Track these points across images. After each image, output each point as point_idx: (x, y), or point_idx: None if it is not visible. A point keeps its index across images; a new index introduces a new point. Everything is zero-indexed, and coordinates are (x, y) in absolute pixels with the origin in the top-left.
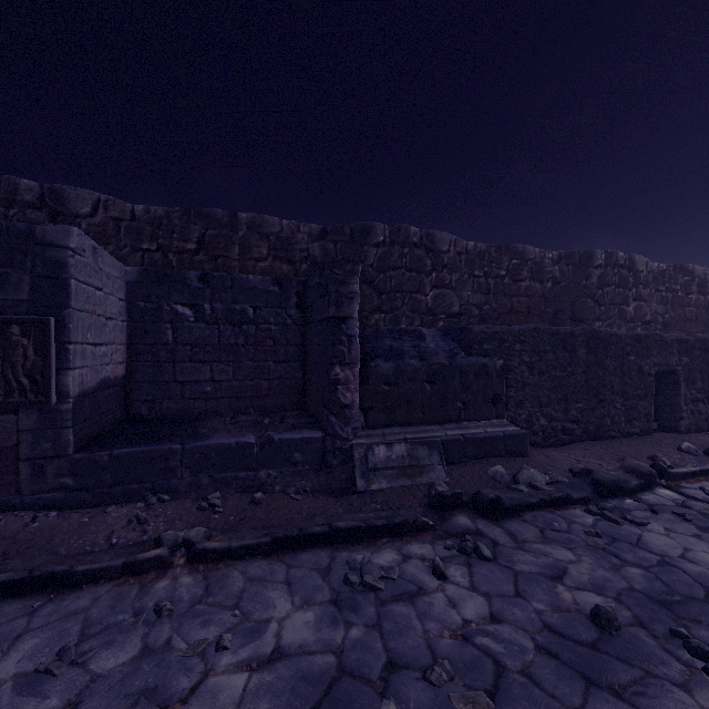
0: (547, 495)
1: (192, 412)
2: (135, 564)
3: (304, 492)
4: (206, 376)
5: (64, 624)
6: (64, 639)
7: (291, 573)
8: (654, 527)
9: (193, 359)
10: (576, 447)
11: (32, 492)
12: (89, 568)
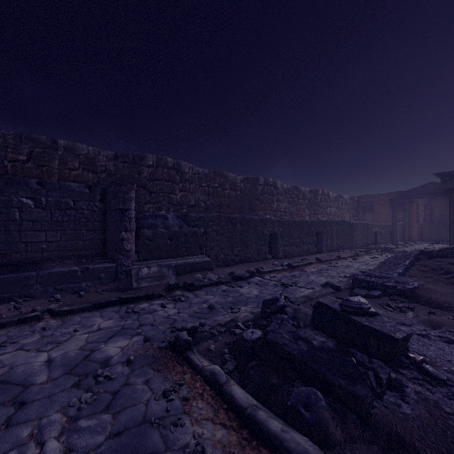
0: (213, 281)
1: (32, 260)
2: (25, 319)
3: (106, 291)
4: (42, 238)
5: None
6: (1, 341)
7: (102, 314)
8: (245, 287)
9: (33, 229)
10: (236, 266)
11: None
12: (0, 322)
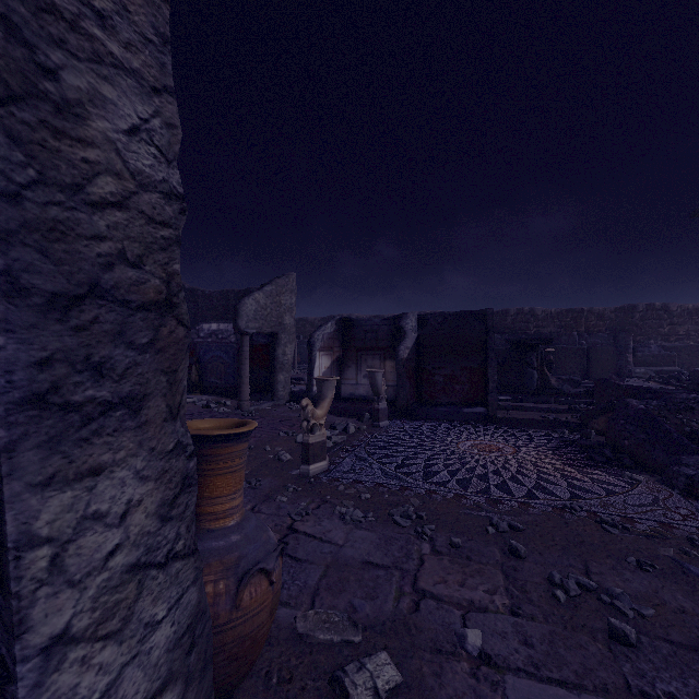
0: None
1: None
2: None
3: None
4: None
5: None
6: None
7: None
8: None
9: None
10: None
11: None
12: None
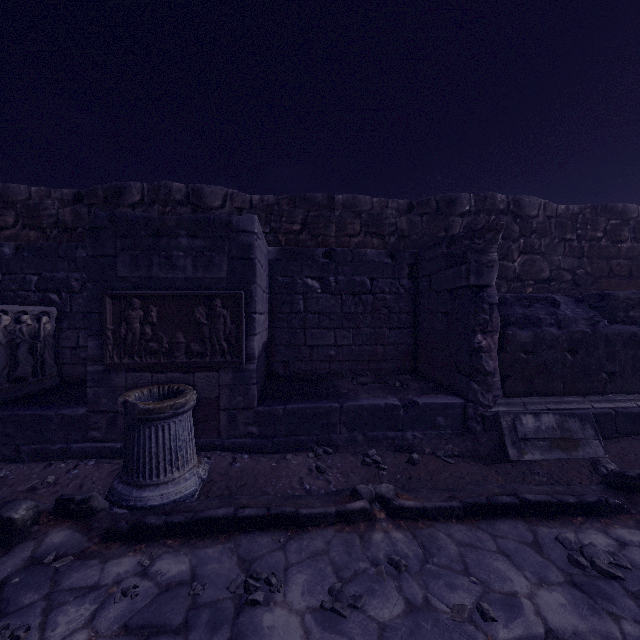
0: None
1: (318, 373)
2: (346, 513)
3: (453, 456)
4: (330, 341)
5: (316, 563)
6: (326, 579)
7: (500, 543)
8: None
9: (319, 326)
10: None
11: (228, 436)
12: (311, 512)
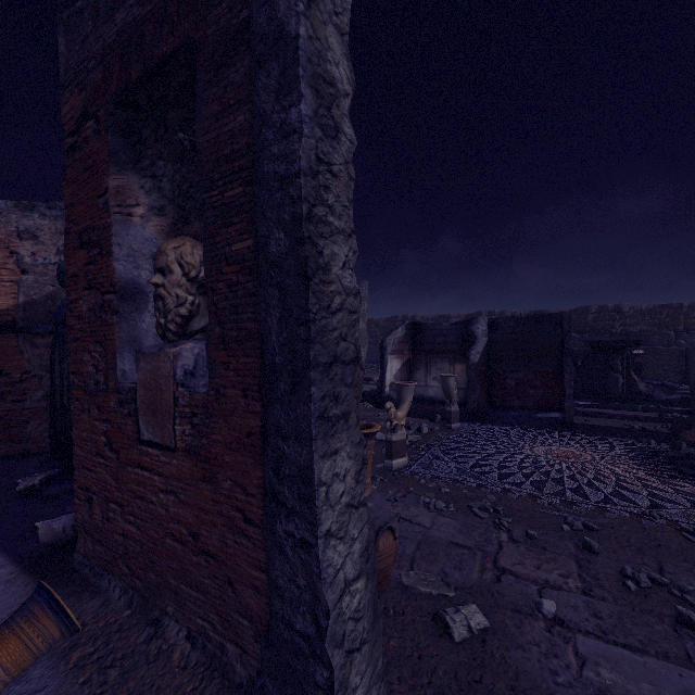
0: None
1: None
2: None
3: None
4: None
5: None
6: None
7: None
8: None
9: None
10: None
11: None
12: None
